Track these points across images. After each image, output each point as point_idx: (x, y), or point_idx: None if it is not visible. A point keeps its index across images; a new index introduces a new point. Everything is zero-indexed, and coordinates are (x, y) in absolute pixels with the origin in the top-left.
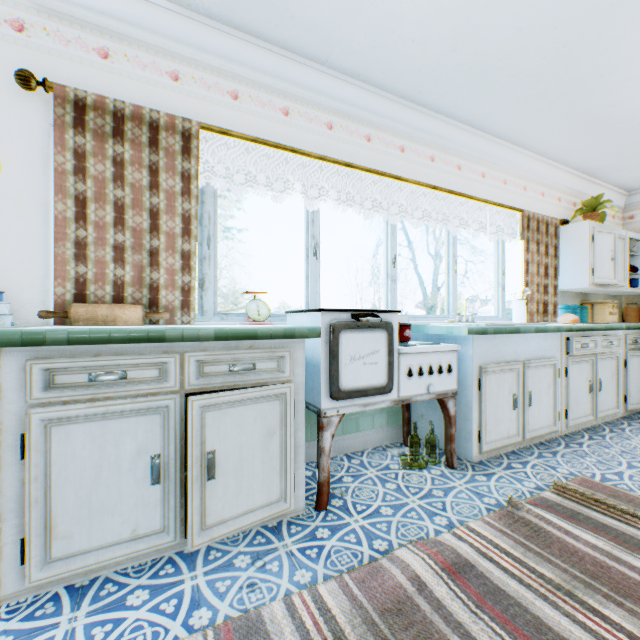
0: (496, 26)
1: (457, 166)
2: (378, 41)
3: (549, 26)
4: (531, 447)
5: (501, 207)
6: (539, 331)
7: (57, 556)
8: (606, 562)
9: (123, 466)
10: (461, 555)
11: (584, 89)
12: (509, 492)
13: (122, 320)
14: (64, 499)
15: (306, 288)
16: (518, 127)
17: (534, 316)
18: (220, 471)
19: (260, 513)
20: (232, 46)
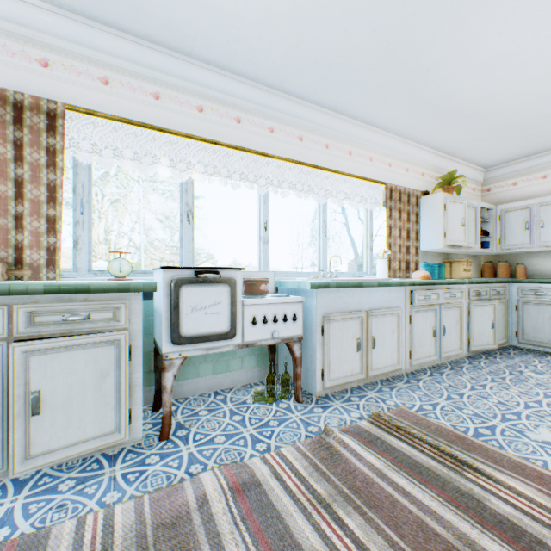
0: (325, 27)
1: (325, 145)
2: (229, 37)
3: (369, 29)
4: (376, 383)
5: (365, 180)
6: (382, 285)
7: None
8: (373, 479)
9: None
10: (255, 476)
11: (418, 82)
12: (334, 421)
13: None
14: None
15: (181, 248)
16: (375, 113)
17: (397, 272)
18: (47, 408)
19: (92, 443)
20: (100, 38)
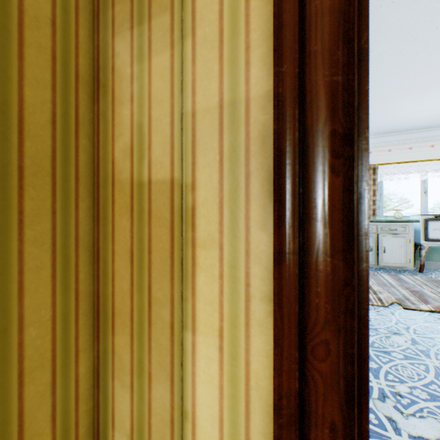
0: None
1: None
2: None
3: None
4: None
5: None
6: None
7: None
8: None
9: None
10: None
11: None
12: None
13: None
14: None
15: (420, 206)
16: None
17: None
18: (386, 251)
19: (397, 264)
20: (388, 138)
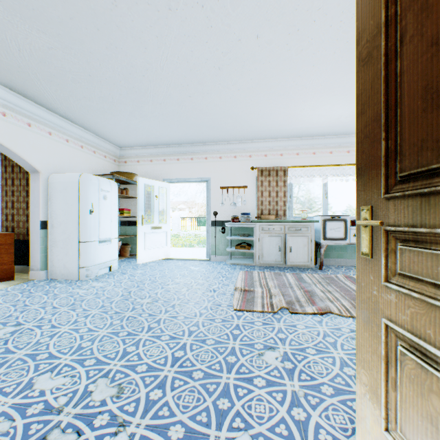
0: None
1: None
2: (343, 129)
3: None
4: None
5: None
6: None
7: (263, 260)
8: None
9: (273, 246)
10: (352, 276)
11: None
12: None
13: (270, 218)
14: (264, 250)
15: (322, 208)
16: None
17: None
18: (292, 251)
19: (302, 263)
20: (296, 142)
